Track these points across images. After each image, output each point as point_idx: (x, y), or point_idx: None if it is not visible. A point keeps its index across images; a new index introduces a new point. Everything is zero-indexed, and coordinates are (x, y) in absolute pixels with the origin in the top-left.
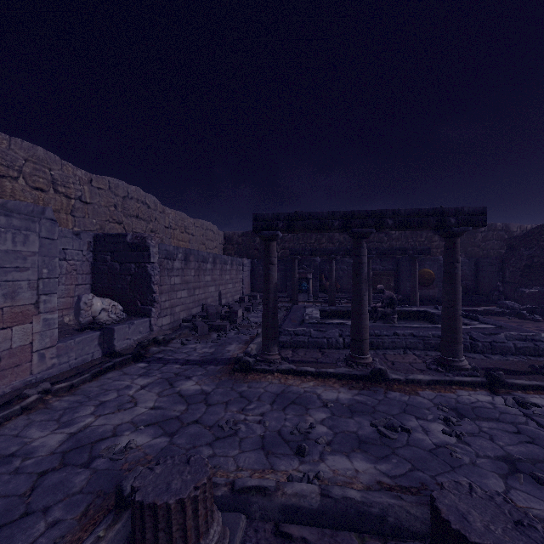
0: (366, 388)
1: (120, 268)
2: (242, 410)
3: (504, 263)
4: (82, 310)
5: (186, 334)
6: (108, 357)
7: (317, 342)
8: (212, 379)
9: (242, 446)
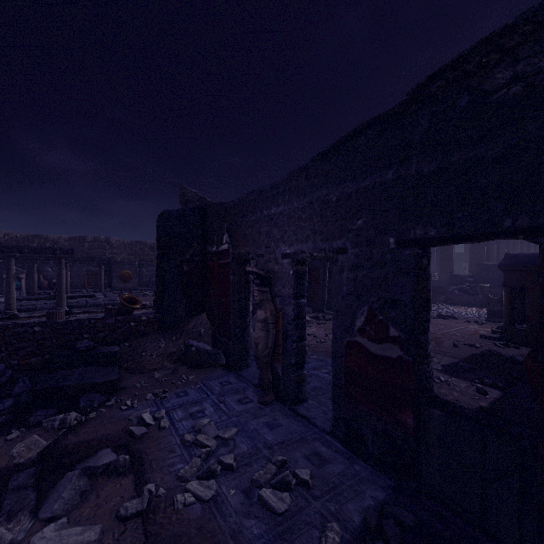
0: (5, 321)
1: None
2: None
3: None
4: None
5: None
6: None
7: None
8: None
9: None
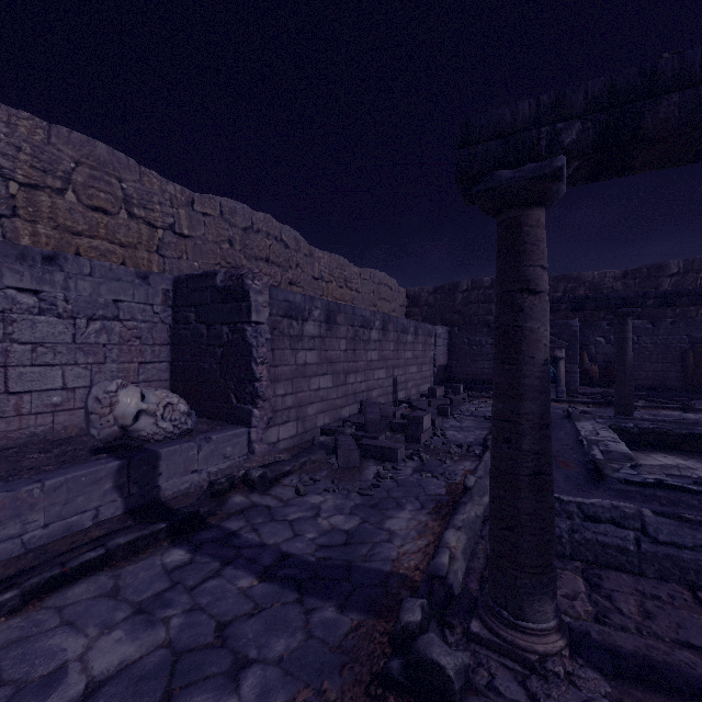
0: None
1: (207, 333)
2: None
3: None
4: (92, 414)
5: (318, 462)
6: (133, 517)
7: (677, 563)
8: None
9: None
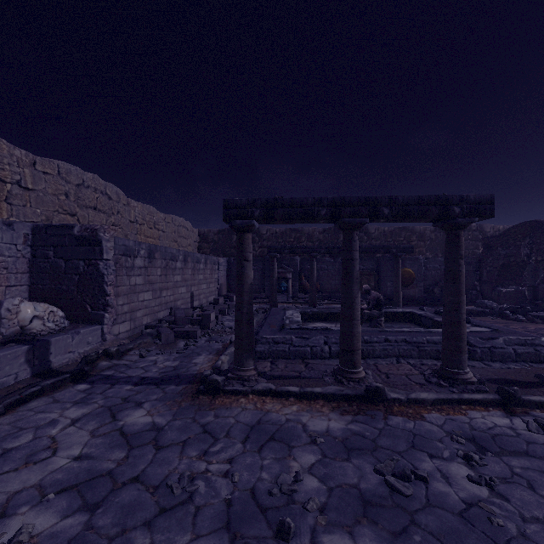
0: (362, 411)
1: (65, 265)
2: (204, 454)
3: (481, 263)
4: (3, 319)
5: (148, 343)
6: (39, 377)
7: (299, 352)
8: (169, 406)
9: (197, 525)
